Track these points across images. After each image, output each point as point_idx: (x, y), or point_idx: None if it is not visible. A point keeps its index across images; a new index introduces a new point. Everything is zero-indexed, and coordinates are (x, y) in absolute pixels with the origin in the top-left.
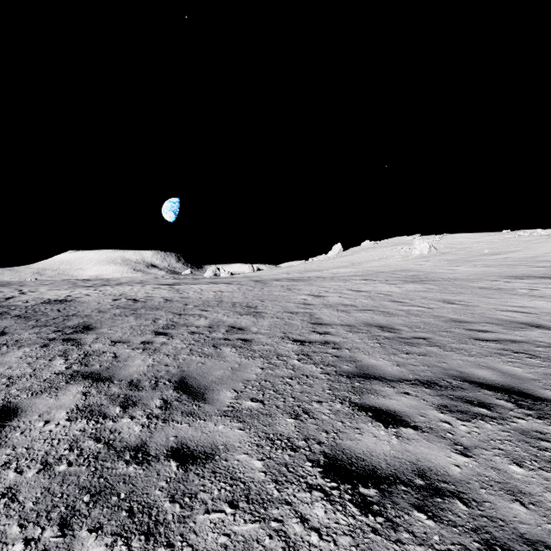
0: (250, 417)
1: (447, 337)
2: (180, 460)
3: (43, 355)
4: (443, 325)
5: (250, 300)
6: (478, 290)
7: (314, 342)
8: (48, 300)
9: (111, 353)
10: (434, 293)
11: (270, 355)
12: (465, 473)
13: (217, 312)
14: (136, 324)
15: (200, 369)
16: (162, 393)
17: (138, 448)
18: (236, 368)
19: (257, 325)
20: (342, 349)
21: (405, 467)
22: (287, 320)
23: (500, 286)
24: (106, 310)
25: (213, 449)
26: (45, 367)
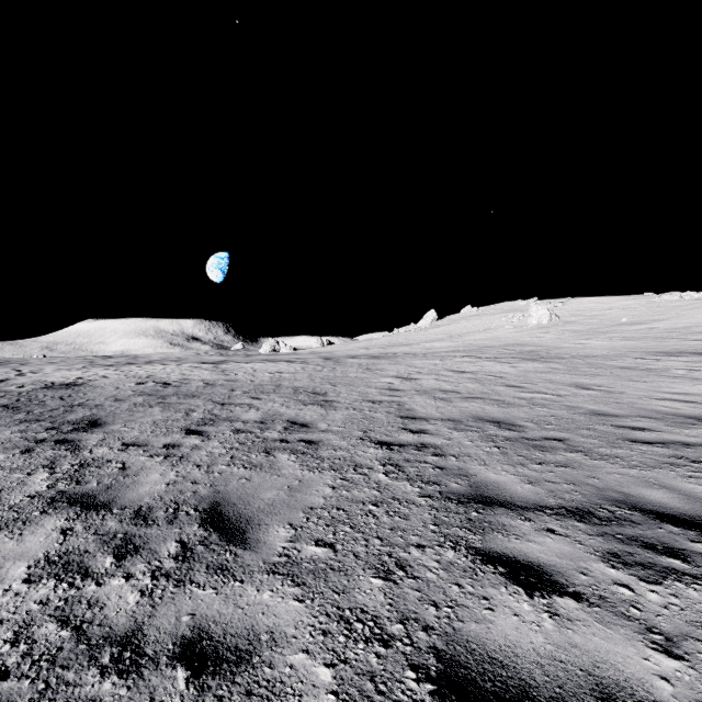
0: (314, 576)
1: (591, 437)
2: (193, 665)
3: (20, 466)
4: (582, 419)
5: (318, 383)
6: (619, 371)
7: (406, 445)
8: (51, 384)
9: (118, 462)
10: (561, 374)
11: (345, 465)
12: (682, 697)
13: (273, 400)
14: (162, 417)
15: (242, 489)
16: (181, 531)
17: (126, 638)
18: (295, 486)
19: (327, 420)
20: (446, 457)
21: (577, 681)
22: (368, 413)
23: (648, 365)
24: (125, 398)
25: (250, 642)
26: (17, 485)
